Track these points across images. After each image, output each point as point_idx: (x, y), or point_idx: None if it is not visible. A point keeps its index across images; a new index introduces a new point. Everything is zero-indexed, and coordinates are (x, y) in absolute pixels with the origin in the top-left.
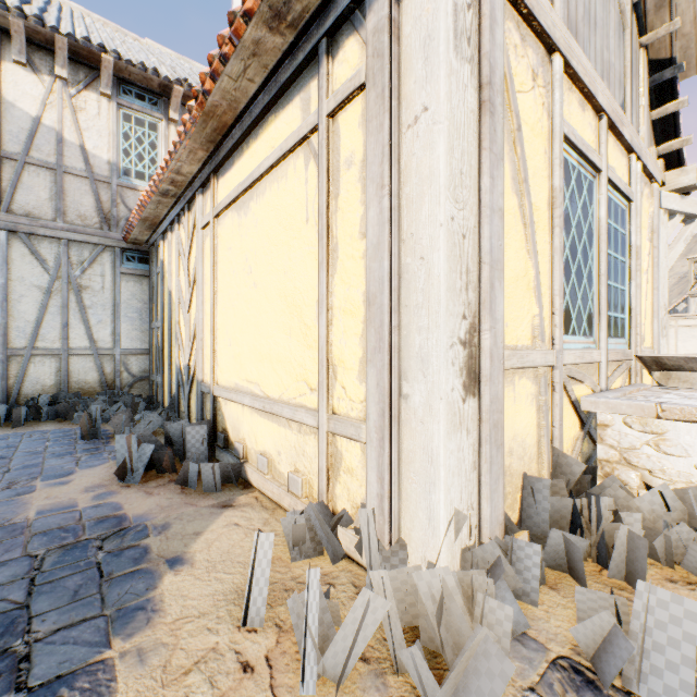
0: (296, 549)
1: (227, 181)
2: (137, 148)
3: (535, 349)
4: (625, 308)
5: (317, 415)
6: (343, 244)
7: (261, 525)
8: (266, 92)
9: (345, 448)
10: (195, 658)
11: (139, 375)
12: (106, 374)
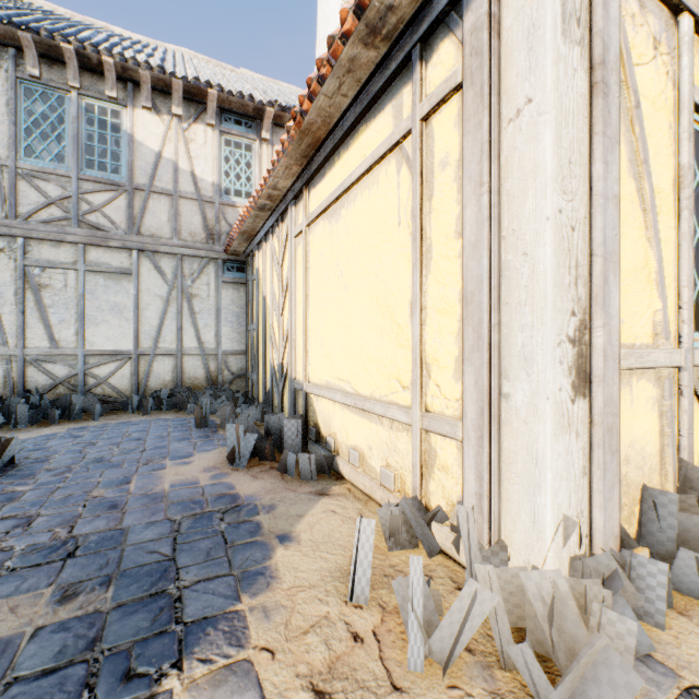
0: (392, 539)
1: (318, 191)
2: (235, 169)
3: (656, 347)
4: None
5: (410, 412)
6: (437, 244)
7: (356, 514)
8: (357, 104)
9: (440, 445)
10: (311, 622)
11: (237, 372)
12: (210, 371)
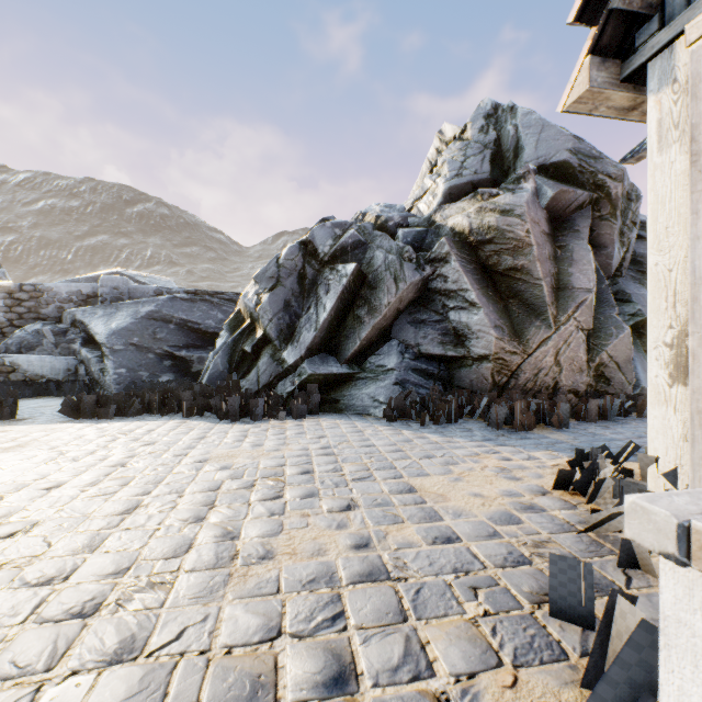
0: None
1: None
2: None
3: None
4: None
5: None
6: None
7: None
8: None
9: None
10: None
11: None
12: None
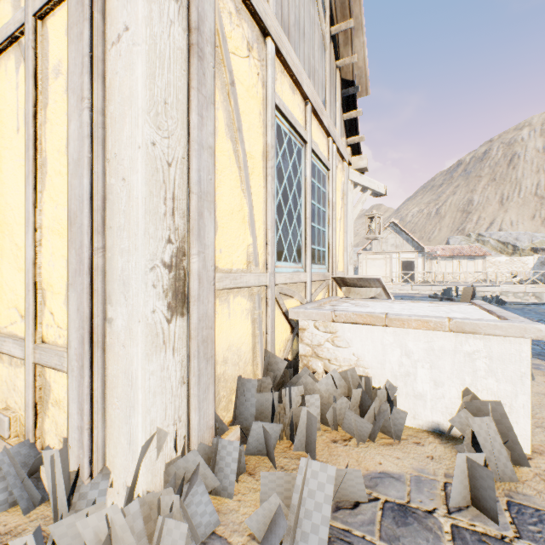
0: None
1: None
2: None
3: (250, 272)
4: (326, 244)
5: (24, 345)
6: (52, 158)
7: None
8: None
9: (54, 378)
10: None
11: None
12: None
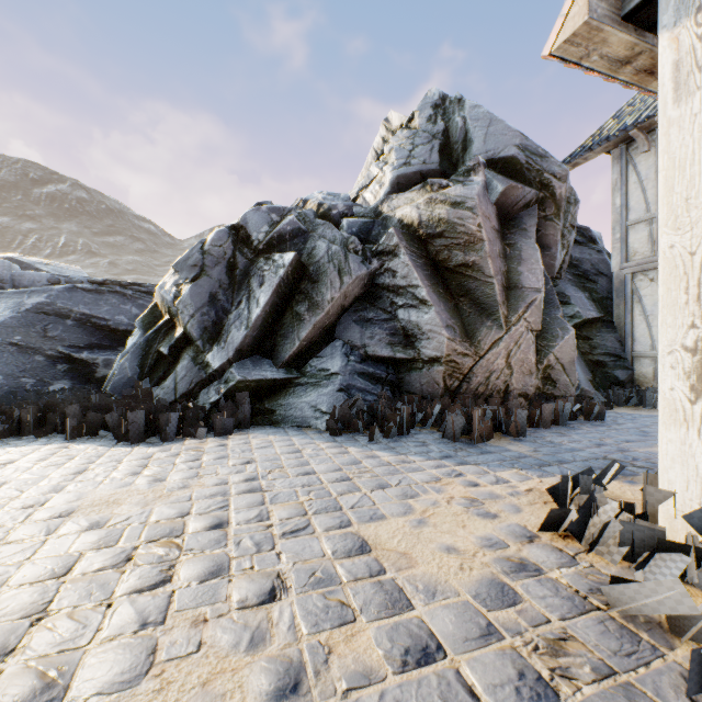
0: None
1: None
2: None
3: None
4: None
5: None
6: None
7: None
8: None
9: None
10: None
11: None
12: None
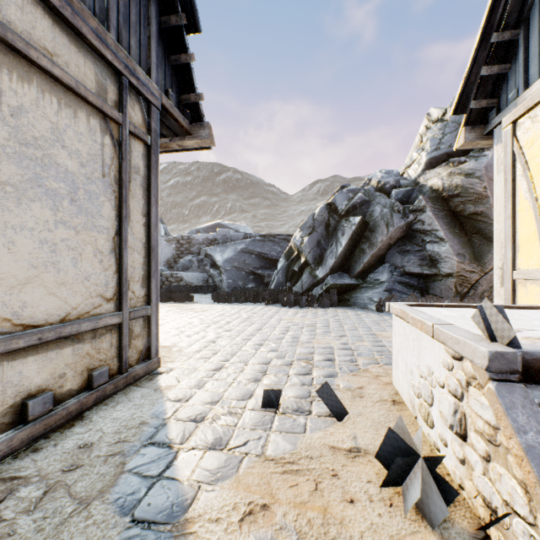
0: None
1: None
2: None
3: None
4: None
5: None
6: None
7: None
8: None
9: None
10: None
11: None
12: None
